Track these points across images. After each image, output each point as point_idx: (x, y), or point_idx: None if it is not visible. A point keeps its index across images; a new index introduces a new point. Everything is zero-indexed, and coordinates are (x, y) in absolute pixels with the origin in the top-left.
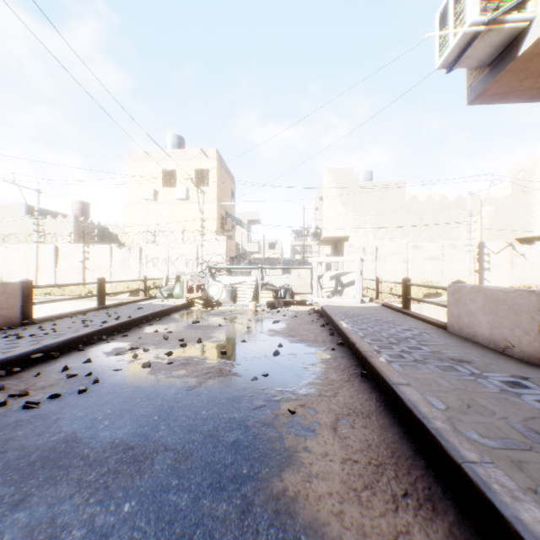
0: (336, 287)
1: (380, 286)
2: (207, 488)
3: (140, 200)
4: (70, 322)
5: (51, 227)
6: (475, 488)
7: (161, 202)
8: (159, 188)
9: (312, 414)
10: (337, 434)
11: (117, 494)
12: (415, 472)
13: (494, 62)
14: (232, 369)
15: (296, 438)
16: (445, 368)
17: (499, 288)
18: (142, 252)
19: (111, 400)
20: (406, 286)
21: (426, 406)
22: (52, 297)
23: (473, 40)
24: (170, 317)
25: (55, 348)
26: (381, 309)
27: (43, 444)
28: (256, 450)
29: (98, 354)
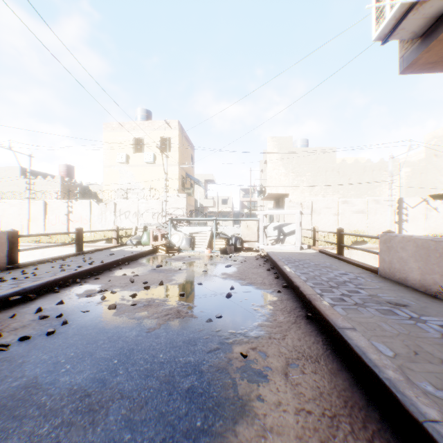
0: (279, 236)
1: (316, 235)
2: None
3: (115, 163)
4: (50, 267)
5: (41, 186)
6: None
7: (132, 165)
8: (130, 153)
9: (263, 358)
10: (288, 380)
11: None
12: (371, 426)
13: (425, 33)
14: (189, 310)
15: (249, 384)
16: (384, 311)
17: (430, 238)
18: (116, 207)
19: (76, 342)
20: (340, 235)
21: (374, 352)
22: (41, 244)
23: (409, 12)
24: (137, 262)
25: (32, 291)
26: (318, 255)
27: (3, 390)
28: (210, 398)
29: (71, 296)
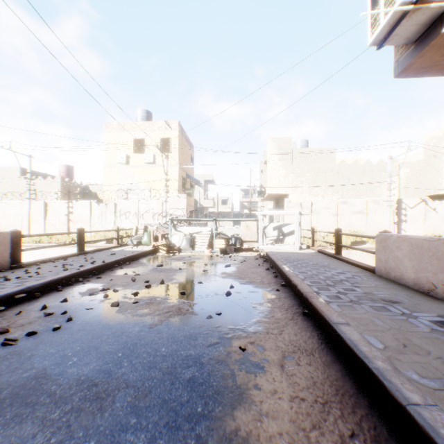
0: (278, 236)
1: (315, 235)
2: (164, 427)
3: (115, 164)
4: (52, 266)
5: (41, 186)
6: (422, 432)
7: (132, 166)
8: (130, 154)
9: (261, 351)
10: (284, 371)
11: (78, 434)
12: (359, 411)
13: (419, 39)
14: (190, 308)
15: (247, 375)
16: (378, 308)
17: (423, 238)
18: (116, 207)
19: (81, 337)
20: (338, 235)
21: (365, 345)
22: (42, 244)
23: (402, 19)
24: (138, 262)
25: (37, 289)
26: (317, 254)
27: (15, 380)
28: (210, 387)
29: (74, 294)
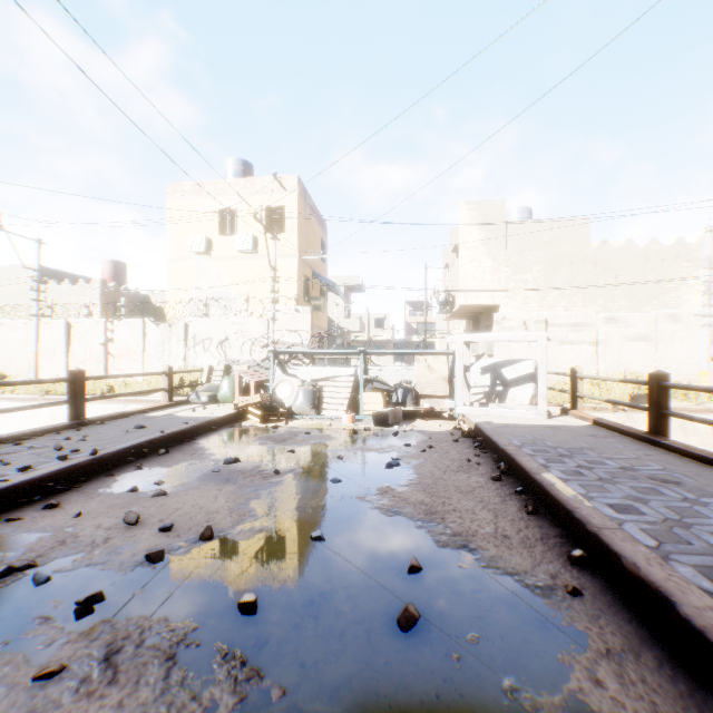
0: (492, 386)
1: (578, 385)
2: None
3: (187, 254)
4: None
5: (69, 296)
6: None
7: (217, 257)
8: (214, 236)
9: None
10: None
11: None
12: None
13: None
14: None
15: None
16: None
17: None
18: (188, 330)
19: None
20: (659, 389)
21: None
22: (55, 396)
23: None
24: (190, 446)
25: None
26: (601, 433)
27: None
28: None
29: None
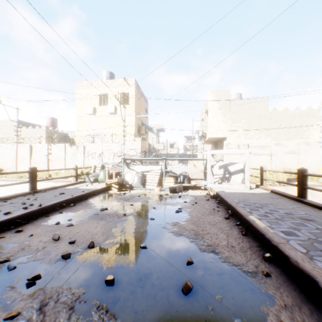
0: (224, 174)
1: (264, 174)
2: None
3: (85, 114)
4: None
5: (31, 133)
6: None
7: (98, 116)
8: (97, 106)
9: None
10: None
11: None
12: None
13: None
14: None
15: None
16: None
17: None
18: (85, 149)
19: None
20: (302, 176)
21: None
22: (24, 179)
23: None
24: (85, 202)
25: None
26: (275, 196)
27: None
28: None
29: None
